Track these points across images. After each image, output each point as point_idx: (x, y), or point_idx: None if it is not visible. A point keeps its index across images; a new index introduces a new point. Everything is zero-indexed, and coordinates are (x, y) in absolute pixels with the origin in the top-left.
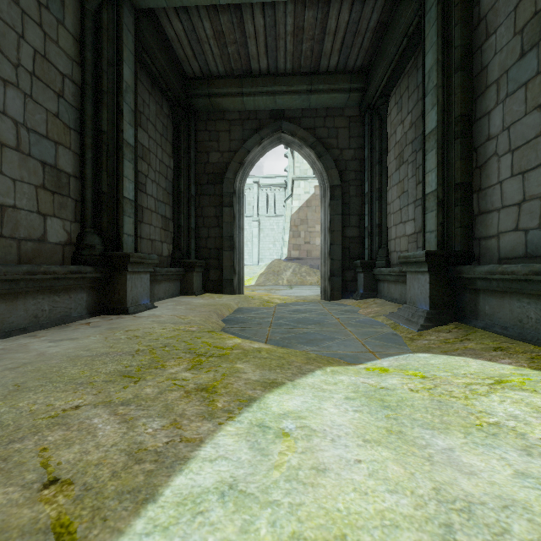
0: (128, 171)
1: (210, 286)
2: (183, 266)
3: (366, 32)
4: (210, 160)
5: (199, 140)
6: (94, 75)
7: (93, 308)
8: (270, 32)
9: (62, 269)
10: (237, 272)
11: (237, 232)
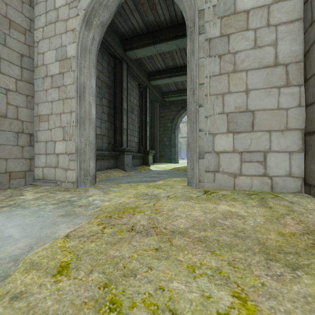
0: None
1: None
2: None
3: (115, 16)
4: None
5: None
6: None
7: None
8: (170, 1)
9: None
10: None
11: None
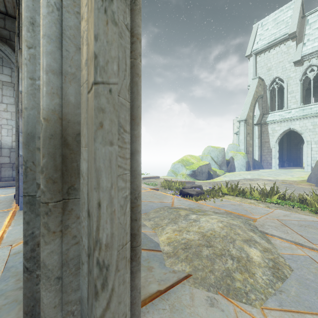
0: (283, 151)
1: (294, 165)
2: (288, 162)
3: None
4: (294, 142)
5: (291, 138)
6: (280, 142)
7: (280, 166)
8: None
9: (280, 162)
10: (301, 163)
11: (301, 155)
